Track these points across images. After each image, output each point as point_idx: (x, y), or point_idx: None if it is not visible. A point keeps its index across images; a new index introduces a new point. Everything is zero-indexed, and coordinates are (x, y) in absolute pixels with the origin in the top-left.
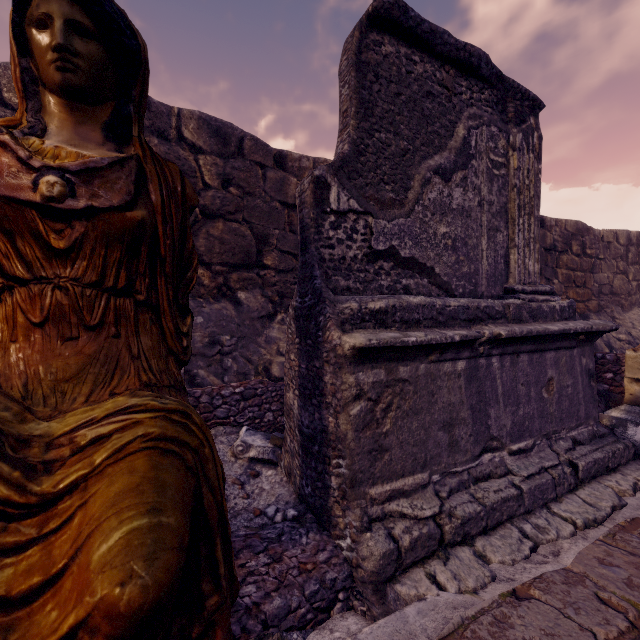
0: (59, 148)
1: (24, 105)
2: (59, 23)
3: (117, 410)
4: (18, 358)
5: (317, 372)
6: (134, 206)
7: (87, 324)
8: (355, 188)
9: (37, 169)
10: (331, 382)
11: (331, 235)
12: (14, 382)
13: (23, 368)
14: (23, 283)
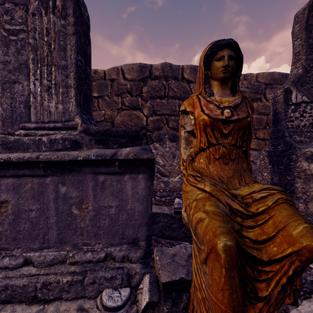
0: (221, 99)
1: (203, 86)
2: (226, 58)
3: (262, 188)
4: (213, 169)
5: (288, 182)
6: (248, 116)
7: (231, 159)
8: (305, 90)
9: (221, 108)
10: (301, 187)
11: (291, 115)
12: (215, 177)
13: (216, 173)
14: (213, 145)
